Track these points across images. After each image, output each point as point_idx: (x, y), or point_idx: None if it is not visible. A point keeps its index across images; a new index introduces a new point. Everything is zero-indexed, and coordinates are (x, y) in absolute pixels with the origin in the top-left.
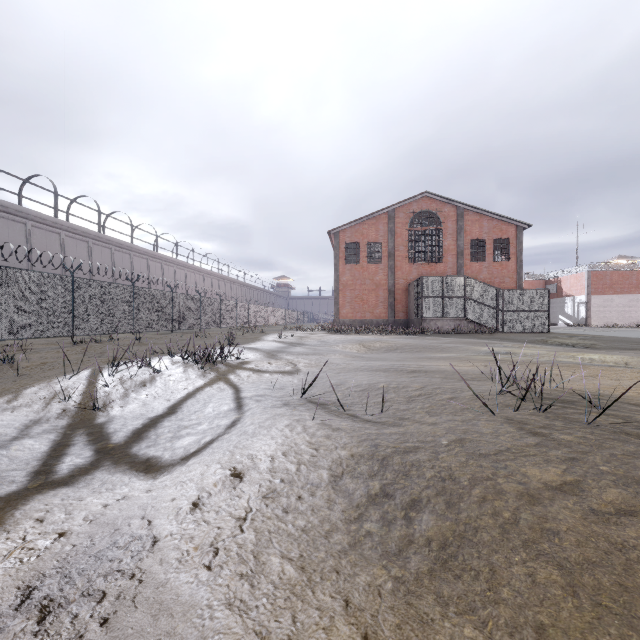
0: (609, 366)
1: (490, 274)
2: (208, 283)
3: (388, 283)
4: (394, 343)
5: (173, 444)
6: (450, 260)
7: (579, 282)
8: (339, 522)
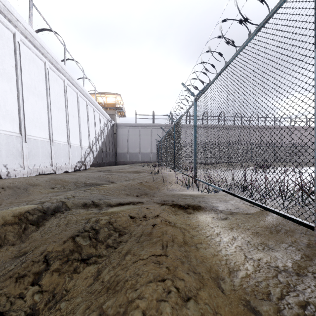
0: None
1: None
2: None
3: None
4: None
5: None
6: None
7: None
8: None
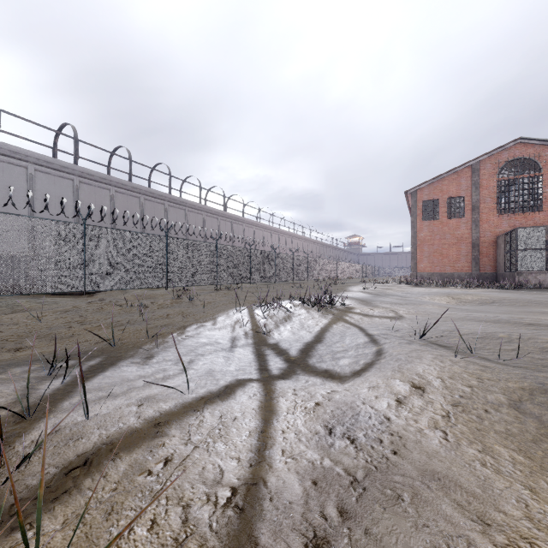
0: None
1: None
2: (295, 244)
3: (471, 237)
4: (488, 296)
5: (337, 362)
6: None
7: None
8: (539, 434)
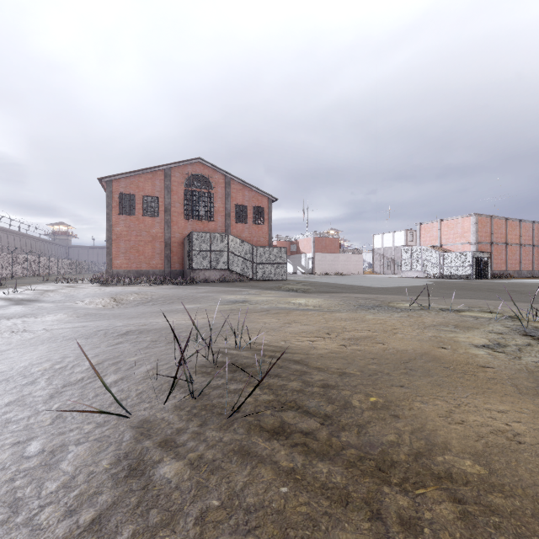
0: (308, 309)
1: (250, 234)
2: None
3: (165, 236)
4: (152, 295)
5: None
6: (220, 220)
7: (309, 244)
8: None
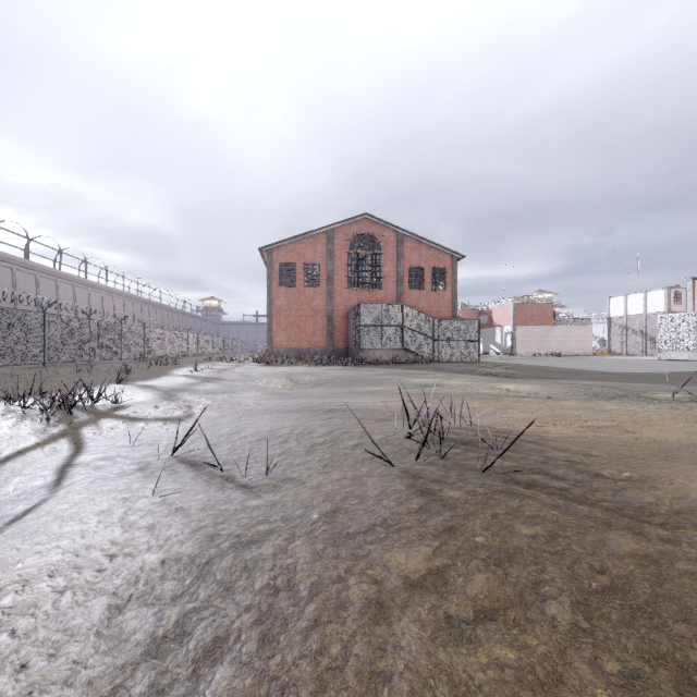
0: (521, 397)
1: (428, 303)
2: (108, 303)
3: (327, 309)
4: (326, 376)
5: None
6: (390, 287)
7: (506, 313)
8: None
